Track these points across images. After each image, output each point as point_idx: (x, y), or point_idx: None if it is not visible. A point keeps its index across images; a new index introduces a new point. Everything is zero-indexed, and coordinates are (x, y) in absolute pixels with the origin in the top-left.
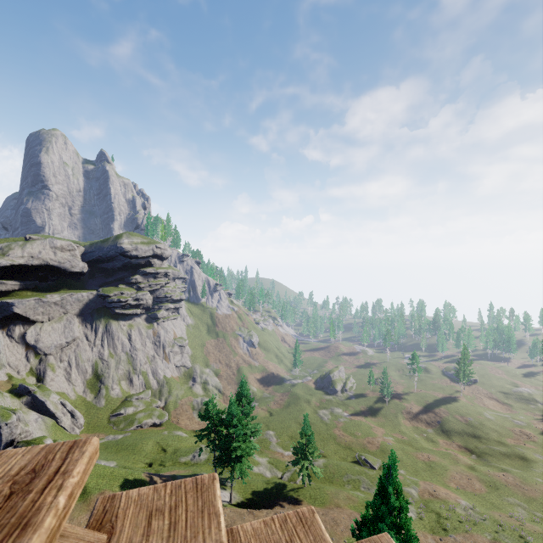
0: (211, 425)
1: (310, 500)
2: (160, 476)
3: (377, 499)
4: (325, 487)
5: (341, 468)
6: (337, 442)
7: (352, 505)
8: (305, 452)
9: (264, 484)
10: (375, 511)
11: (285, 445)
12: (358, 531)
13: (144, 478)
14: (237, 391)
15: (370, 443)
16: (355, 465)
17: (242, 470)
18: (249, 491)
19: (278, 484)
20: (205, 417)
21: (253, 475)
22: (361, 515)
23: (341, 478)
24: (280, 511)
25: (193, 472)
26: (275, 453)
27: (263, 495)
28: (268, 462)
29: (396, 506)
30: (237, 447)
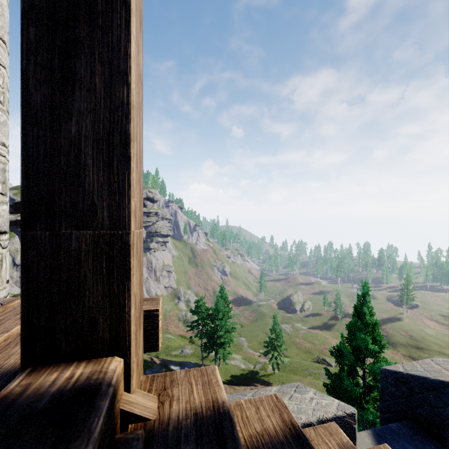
0: (199, 318)
1: (278, 383)
2: (158, 358)
3: (352, 321)
4: (291, 375)
5: (303, 364)
6: (298, 347)
7: (314, 388)
8: (274, 345)
9: (240, 370)
10: (351, 330)
11: (255, 348)
12: (335, 353)
13: (146, 358)
14: (218, 296)
15: (326, 349)
16: (314, 363)
17: (224, 354)
18: (229, 375)
19: (252, 371)
20: (194, 311)
21: (230, 366)
22: (337, 345)
23: (303, 371)
24: (255, 387)
25: (183, 360)
26: (247, 353)
27: (240, 378)
28: (242, 358)
29: (370, 321)
30: (220, 335)
